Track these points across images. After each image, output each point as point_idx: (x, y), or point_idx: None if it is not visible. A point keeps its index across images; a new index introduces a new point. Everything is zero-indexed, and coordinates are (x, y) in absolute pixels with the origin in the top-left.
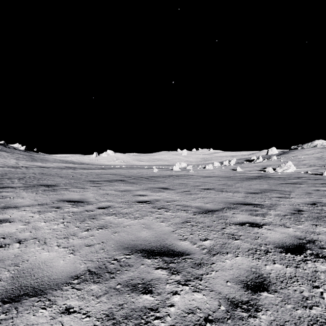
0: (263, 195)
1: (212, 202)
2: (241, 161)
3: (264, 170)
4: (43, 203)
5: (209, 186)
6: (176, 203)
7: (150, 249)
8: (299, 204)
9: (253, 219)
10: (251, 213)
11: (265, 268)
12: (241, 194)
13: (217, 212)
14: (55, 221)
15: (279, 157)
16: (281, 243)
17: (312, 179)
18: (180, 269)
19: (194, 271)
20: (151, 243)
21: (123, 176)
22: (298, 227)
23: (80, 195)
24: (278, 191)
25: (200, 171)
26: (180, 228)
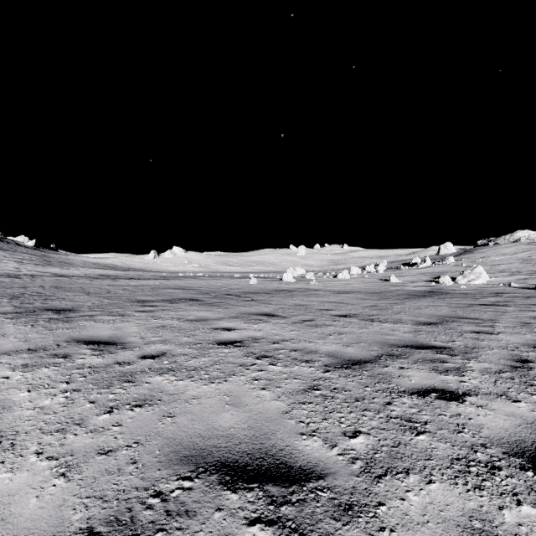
0: (447, 329)
1: (357, 344)
2: (396, 265)
3: (436, 281)
4: (38, 347)
5: (346, 310)
6: (290, 345)
7: (237, 461)
8: (518, 345)
9: (441, 380)
10: (434, 367)
11: (502, 520)
12: (406, 326)
13: (369, 365)
14: (51, 389)
15: (459, 259)
16: (515, 443)
17: (521, 297)
18: (305, 523)
19: (340, 530)
20: (240, 444)
21: (197, 292)
22: (535, 401)
23: (113, 329)
24: (470, 319)
25: (329, 282)
26: (300, 405)
